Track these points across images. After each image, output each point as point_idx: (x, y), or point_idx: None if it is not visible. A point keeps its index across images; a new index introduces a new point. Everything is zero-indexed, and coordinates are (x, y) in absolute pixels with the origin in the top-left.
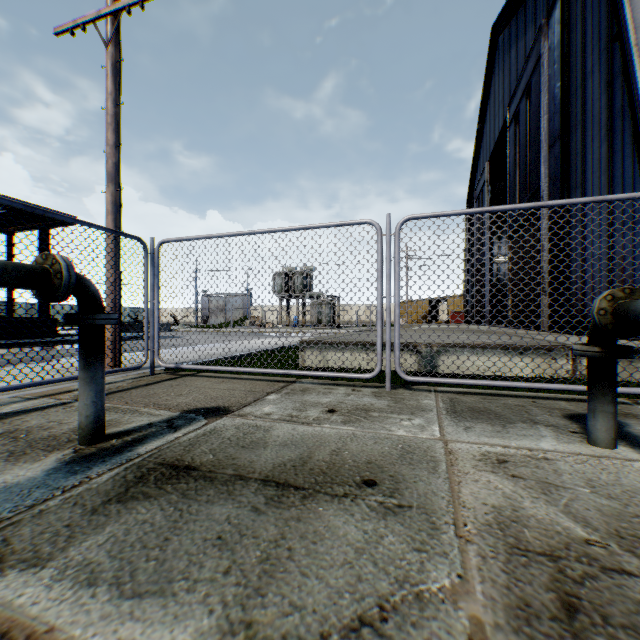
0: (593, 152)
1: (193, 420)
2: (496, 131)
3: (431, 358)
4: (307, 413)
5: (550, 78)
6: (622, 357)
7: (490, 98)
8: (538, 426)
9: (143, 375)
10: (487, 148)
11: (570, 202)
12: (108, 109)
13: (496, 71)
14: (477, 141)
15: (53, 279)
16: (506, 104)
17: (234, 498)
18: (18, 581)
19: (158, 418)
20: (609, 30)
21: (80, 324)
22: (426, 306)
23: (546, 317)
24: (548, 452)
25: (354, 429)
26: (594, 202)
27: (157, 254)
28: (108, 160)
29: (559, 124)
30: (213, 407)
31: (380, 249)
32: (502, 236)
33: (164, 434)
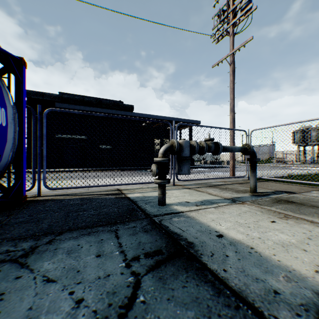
0: None
1: (281, 193)
2: None
3: None
4: None
5: None
6: None
7: None
8: None
9: (244, 179)
10: None
11: None
12: (230, 87)
13: None
14: None
15: (247, 150)
16: None
17: (314, 209)
18: (268, 207)
19: (267, 191)
20: None
21: (252, 161)
22: None
23: None
24: None
25: None
26: None
27: (250, 135)
28: (230, 104)
29: None
30: (286, 191)
31: None
32: None
33: (274, 194)
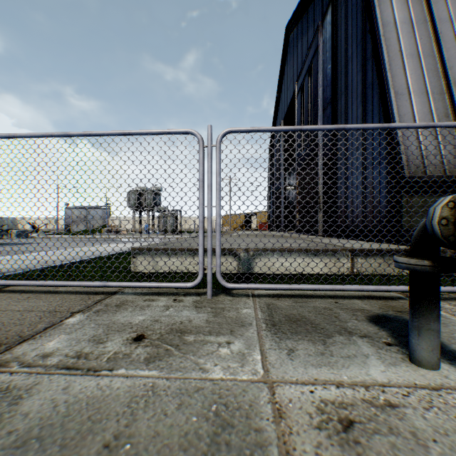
0: (353, 113)
1: None
2: (288, 99)
3: (248, 261)
4: (105, 346)
5: (324, 62)
6: (452, 271)
7: (284, 76)
8: (355, 338)
9: None
10: (282, 111)
11: (364, 127)
12: None
13: (288, 58)
14: (276, 106)
15: None
16: (295, 80)
17: None
18: None
19: None
20: (363, 28)
21: None
22: (243, 218)
23: (322, 226)
24: (386, 388)
25: (157, 374)
26: (382, 128)
27: None
28: None
29: (330, 94)
30: None
31: (202, 159)
32: (291, 172)
33: None
